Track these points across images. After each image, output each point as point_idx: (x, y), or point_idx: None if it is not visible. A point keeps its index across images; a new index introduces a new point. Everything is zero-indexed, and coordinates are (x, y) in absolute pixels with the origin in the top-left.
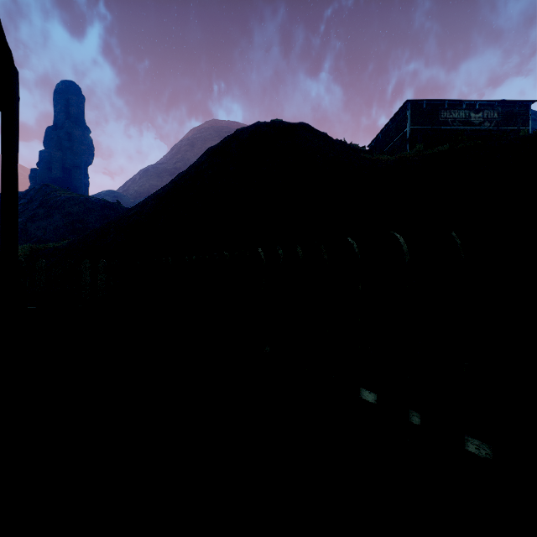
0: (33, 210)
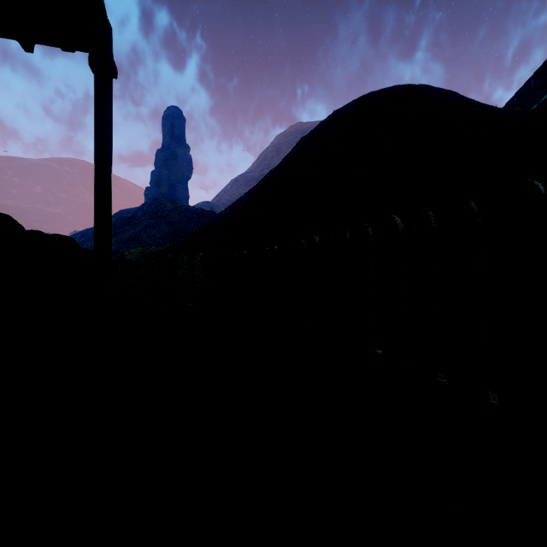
0: (146, 221)
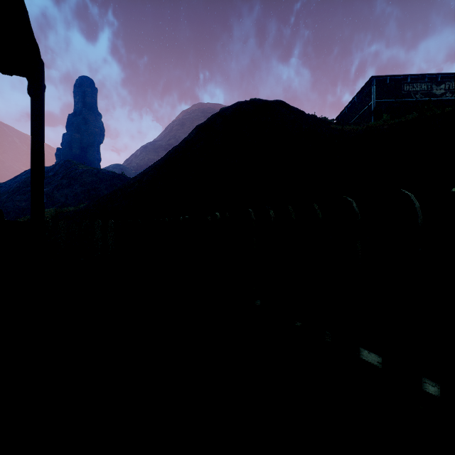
0: (58, 180)
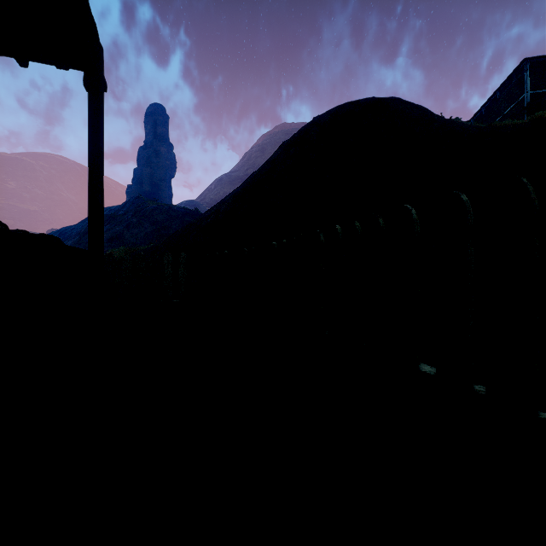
0: (128, 219)
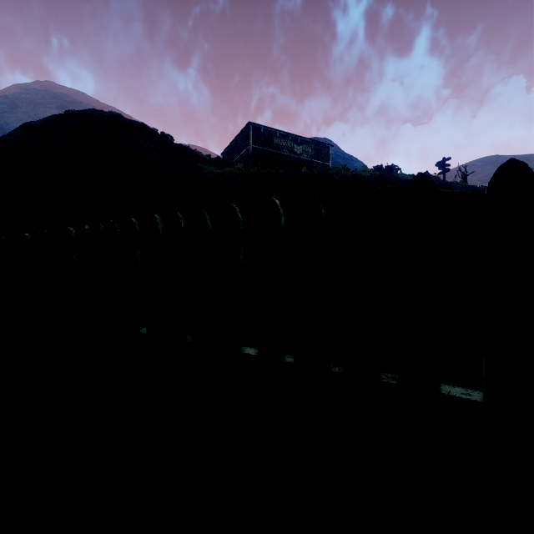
0: None
